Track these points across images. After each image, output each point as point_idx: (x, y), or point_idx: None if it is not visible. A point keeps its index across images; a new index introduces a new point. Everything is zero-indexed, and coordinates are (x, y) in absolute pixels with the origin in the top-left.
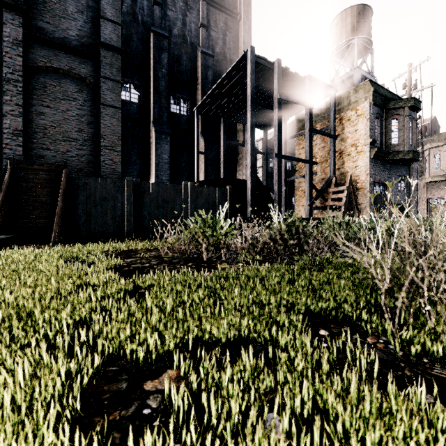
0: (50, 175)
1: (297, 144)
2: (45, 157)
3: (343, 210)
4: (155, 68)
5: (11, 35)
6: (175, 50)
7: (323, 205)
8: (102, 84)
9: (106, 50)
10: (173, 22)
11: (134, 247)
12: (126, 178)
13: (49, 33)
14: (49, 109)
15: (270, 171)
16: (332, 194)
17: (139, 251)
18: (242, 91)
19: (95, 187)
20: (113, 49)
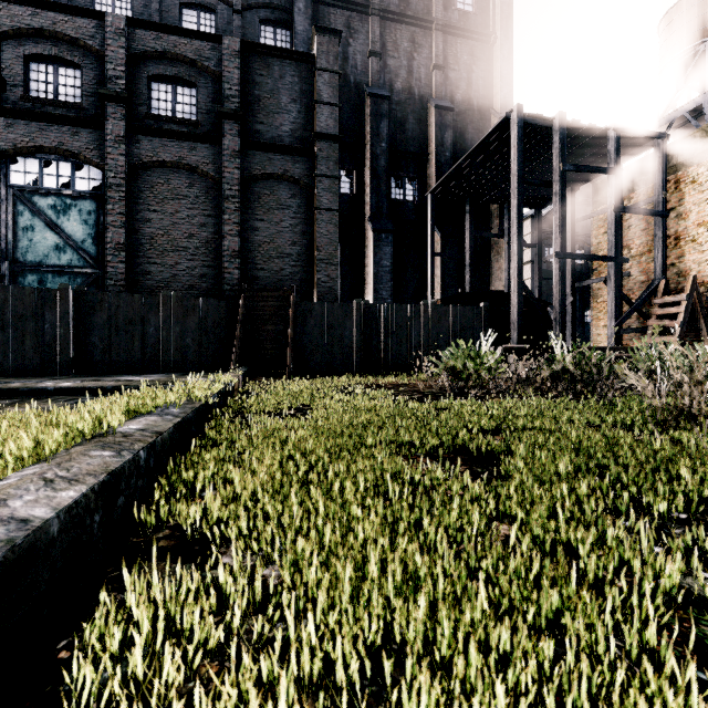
0: (278, 302)
1: (595, 227)
2: (259, 278)
3: (678, 333)
4: (372, 144)
5: (230, 147)
6: (398, 112)
7: (642, 326)
8: (317, 184)
9: (323, 141)
10: (395, 73)
11: (380, 381)
12: (355, 301)
13: (263, 135)
14: (263, 222)
15: (544, 269)
16: (659, 307)
17: (387, 386)
18: (502, 162)
19: (322, 313)
20: (330, 138)
